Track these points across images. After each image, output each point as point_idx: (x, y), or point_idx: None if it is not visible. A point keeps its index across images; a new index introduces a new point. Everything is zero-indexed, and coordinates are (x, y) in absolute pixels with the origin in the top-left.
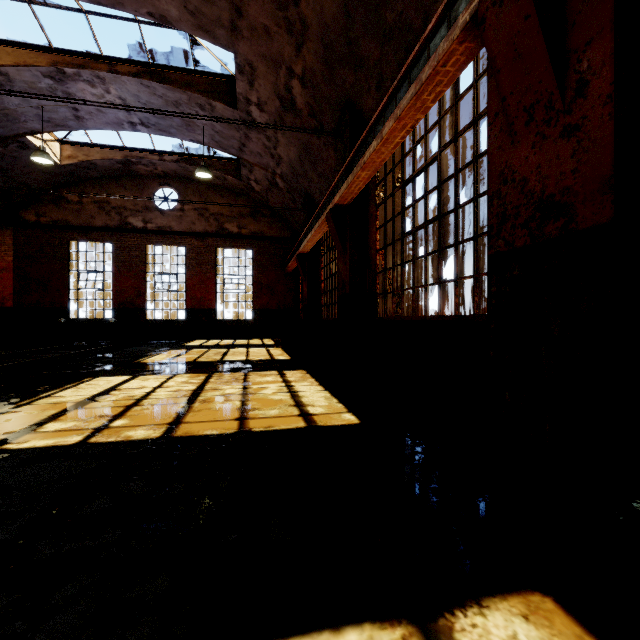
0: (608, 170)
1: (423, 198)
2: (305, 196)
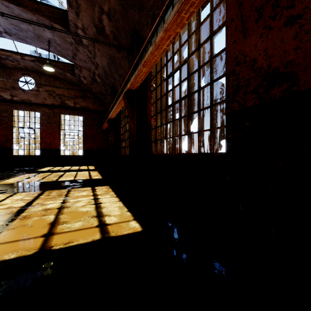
0: None
1: (178, 85)
2: (112, 87)
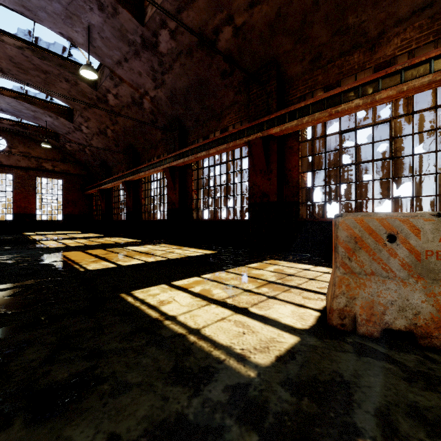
0: (178, 201)
1: (156, 188)
2: (103, 161)
